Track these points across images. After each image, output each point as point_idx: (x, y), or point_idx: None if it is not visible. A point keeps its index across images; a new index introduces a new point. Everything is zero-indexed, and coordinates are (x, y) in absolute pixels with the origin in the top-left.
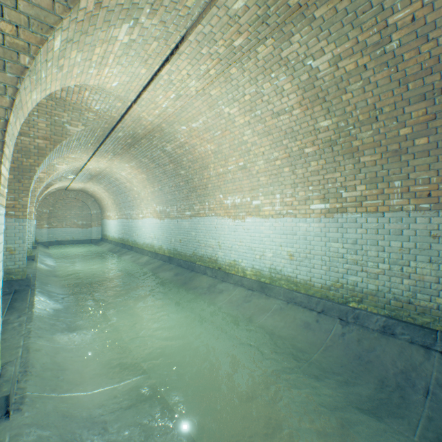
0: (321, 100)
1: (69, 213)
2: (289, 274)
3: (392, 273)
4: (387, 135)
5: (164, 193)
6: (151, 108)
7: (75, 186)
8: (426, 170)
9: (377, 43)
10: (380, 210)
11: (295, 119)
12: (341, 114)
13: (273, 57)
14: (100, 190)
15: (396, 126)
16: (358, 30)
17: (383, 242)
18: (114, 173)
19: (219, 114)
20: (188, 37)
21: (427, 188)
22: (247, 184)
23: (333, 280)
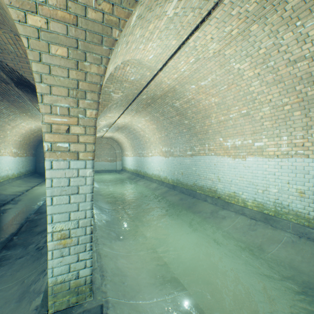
0: None
1: (103, 153)
2: (299, 210)
3: None
4: None
5: (168, 138)
6: (172, 73)
7: (107, 135)
8: None
9: None
10: None
11: None
12: None
13: (305, 4)
14: (122, 137)
15: None
16: None
17: None
18: (133, 125)
19: (229, 71)
20: (223, 1)
21: None
22: (249, 129)
23: None
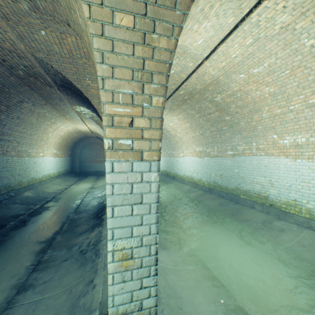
0: None
1: None
2: None
3: None
4: None
5: (204, 137)
6: (219, 61)
7: None
8: None
9: None
10: None
11: None
12: None
13: None
14: None
15: None
16: None
17: None
18: (163, 124)
19: (296, 51)
20: None
21: None
22: None
23: None
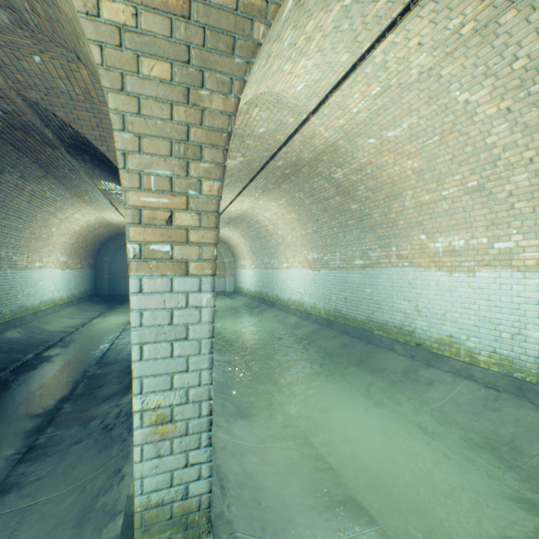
0: None
1: None
2: None
3: None
4: None
5: (320, 236)
6: (334, 117)
7: None
8: None
9: None
10: None
11: None
12: None
13: None
14: (235, 235)
15: None
16: None
17: None
18: (255, 214)
19: (445, 108)
20: None
21: None
22: (482, 216)
23: None
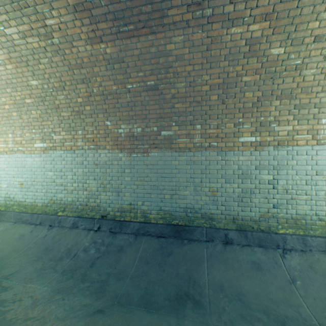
0: (26, 63)
1: None
2: (21, 199)
3: (79, 188)
4: (72, 100)
5: None
6: None
7: None
8: (92, 125)
9: (46, 35)
10: (73, 148)
11: (11, 73)
12: (43, 78)
13: None
14: None
15: (76, 96)
16: (29, 19)
17: (75, 169)
18: None
19: None
20: None
21: (93, 136)
22: None
23: (50, 198)
